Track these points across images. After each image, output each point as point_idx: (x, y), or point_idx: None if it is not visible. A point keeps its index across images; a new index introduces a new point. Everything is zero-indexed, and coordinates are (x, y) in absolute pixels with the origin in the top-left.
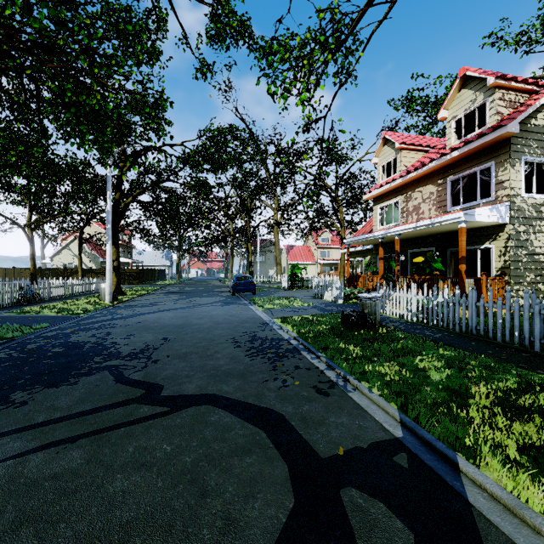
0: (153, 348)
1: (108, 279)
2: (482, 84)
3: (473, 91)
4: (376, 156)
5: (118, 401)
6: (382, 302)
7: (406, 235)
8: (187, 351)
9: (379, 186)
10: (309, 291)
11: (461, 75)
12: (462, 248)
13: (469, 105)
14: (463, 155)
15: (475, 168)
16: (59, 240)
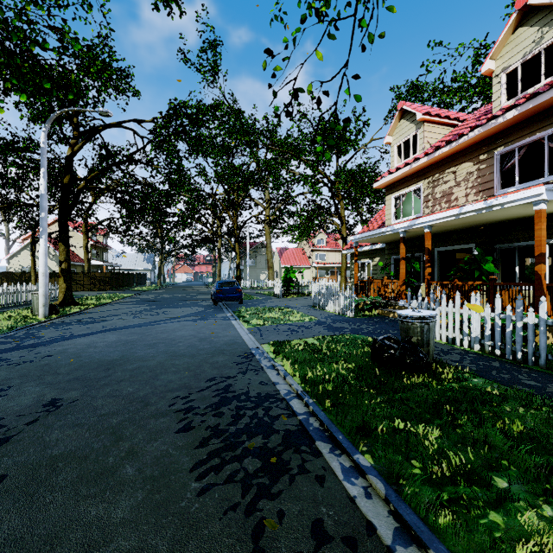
0: None
1: (41, 285)
2: (552, 15)
3: (537, 27)
4: (390, 134)
5: None
6: None
7: (437, 228)
8: (65, 451)
9: (395, 169)
10: (307, 299)
11: (521, 5)
12: (542, 241)
13: (531, 48)
14: (523, 115)
15: (541, 133)
16: (20, 240)
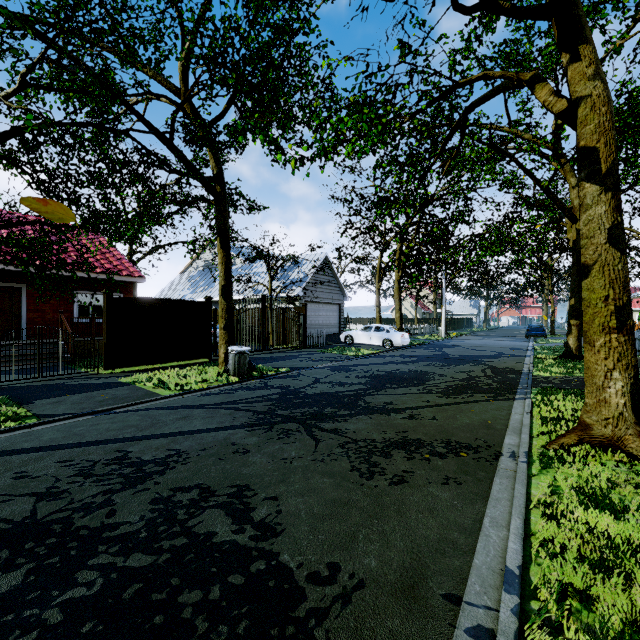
0: (472, 346)
1: (443, 325)
2: None
3: None
4: None
5: (466, 349)
6: None
7: None
8: (484, 347)
9: None
10: None
11: None
12: None
13: None
14: None
15: None
16: None
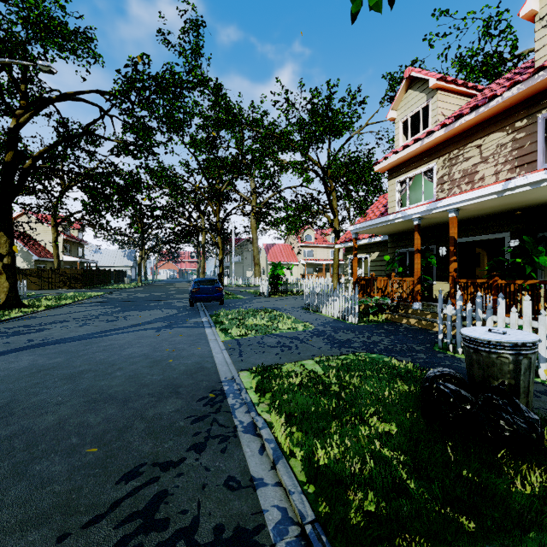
0: None
1: None
2: None
3: None
4: (395, 109)
5: None
6: (429, 323)
7: (462, 213)
8: None
9: (402, 147)
10: (297, 299)
11: None
12: None
13: None
14: None
15: None
16: None
